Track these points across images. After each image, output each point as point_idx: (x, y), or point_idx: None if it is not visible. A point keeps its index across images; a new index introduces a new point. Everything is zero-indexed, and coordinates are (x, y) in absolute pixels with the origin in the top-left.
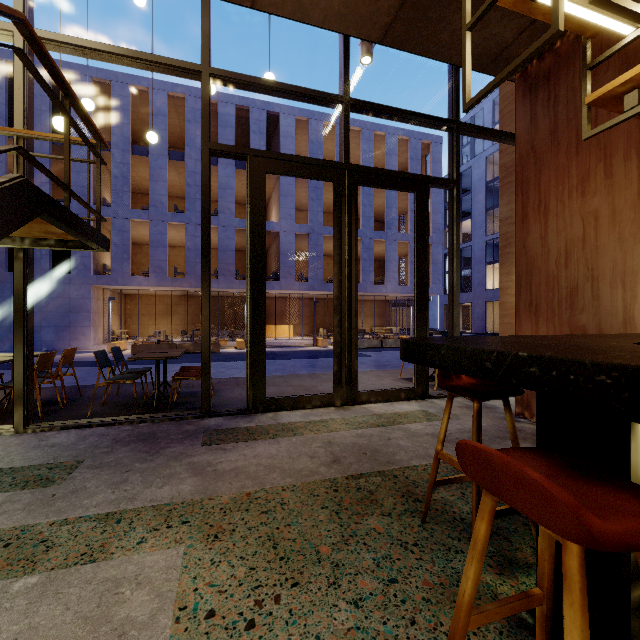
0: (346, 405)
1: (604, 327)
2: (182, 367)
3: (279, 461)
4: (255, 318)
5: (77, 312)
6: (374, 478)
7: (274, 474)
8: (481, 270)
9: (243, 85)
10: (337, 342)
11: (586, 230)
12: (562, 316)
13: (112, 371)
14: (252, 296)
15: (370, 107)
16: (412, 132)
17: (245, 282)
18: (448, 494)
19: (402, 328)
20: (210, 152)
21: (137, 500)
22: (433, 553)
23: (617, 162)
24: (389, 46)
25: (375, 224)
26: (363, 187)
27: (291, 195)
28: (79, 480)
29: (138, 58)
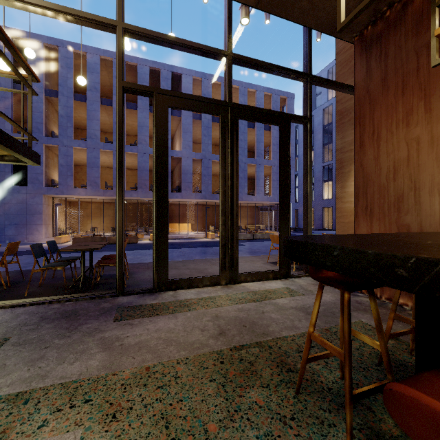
0: (229, 284)
1: (424, 225)
2: (104, 256)
3: (176, 334)
4: (159, 218)
5: (32, 214)
6: (253, 349)
7: (171, 347)
8: (320, 186)
9: (150, 39)
10: (222, 236)
11: (410, 152)
12: (391, 217)
13: (47, 260)
14: (157, 201)
15: (247, 60)
16: (274, 90)
17: None
18: (314, 363)
19: (266, 225)
20: (124, 89)
21: (48, 377)
22: (309, 428)
23: (435, 100)
24: (262, 10)
25: (248, 153)
26: (240, 127)
27: (189, 132)
28: (1, 358)
29: (65, 12)
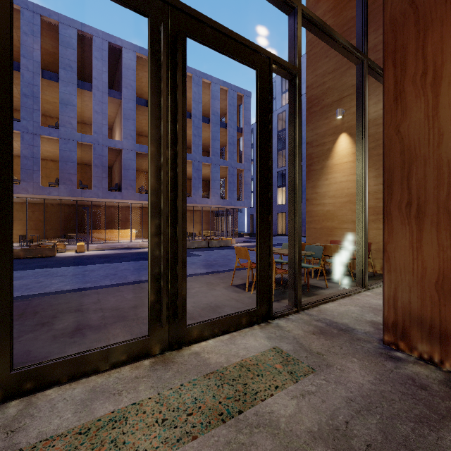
0: (169, 350)
1: None
2: None
3: None
4: None
5: None
6: None
7: None
8: (274, 191)
9: None
10: (155, 258)
11: None
12: None
13: None
14: None
15: None
16: (230, 85)
17: (87, 191)
18: None
19: (221, 231)
20: None
21: None
22: None
23: None
24: None
25: (203, 153)
26: (193, 121)
27: (132, 119)
28: None
29: None
